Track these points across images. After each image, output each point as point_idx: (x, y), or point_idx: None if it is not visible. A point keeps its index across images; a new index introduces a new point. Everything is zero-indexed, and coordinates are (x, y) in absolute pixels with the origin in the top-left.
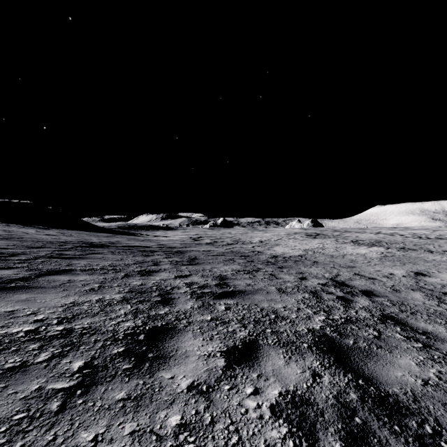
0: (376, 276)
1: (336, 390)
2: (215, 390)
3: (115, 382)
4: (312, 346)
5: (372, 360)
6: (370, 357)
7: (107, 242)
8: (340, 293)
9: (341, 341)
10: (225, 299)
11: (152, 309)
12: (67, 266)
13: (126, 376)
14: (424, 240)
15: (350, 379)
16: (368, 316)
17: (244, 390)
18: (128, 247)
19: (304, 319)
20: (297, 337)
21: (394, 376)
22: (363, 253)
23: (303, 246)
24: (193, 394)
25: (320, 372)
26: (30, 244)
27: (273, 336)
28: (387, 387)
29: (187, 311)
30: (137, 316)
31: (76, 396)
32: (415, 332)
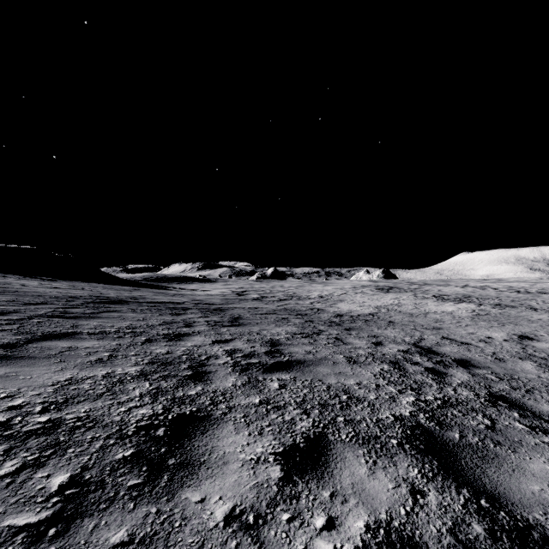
0: (470, 341)
1: (450, 519)
2: (267, 522)
3: (113, 511)
4: (404, 442)
5: (492, 464)
6: (488, 459)
7: (128, 297)
8: (428, 364)
9: (442, 435)
10: (279, 372)
11: (179, 387)
12: (71, 328)
13: (130, 499)
14: (524, 295)
15: (468, 498)
16: (471, 395)
17: (311, 522)
18: (155, 303)
19: (386, 401)
20: (381, 429)
21: (529, 492)
22: (450, 311)
23: (374, 302)
24: (233, 530)
25: (421, 487)
26: (28, 299)
27: (347, 428)
28: (524, 511)
29: (227, 391)
30: (158, 399)
31: (46, 540)
32: (539, 419)
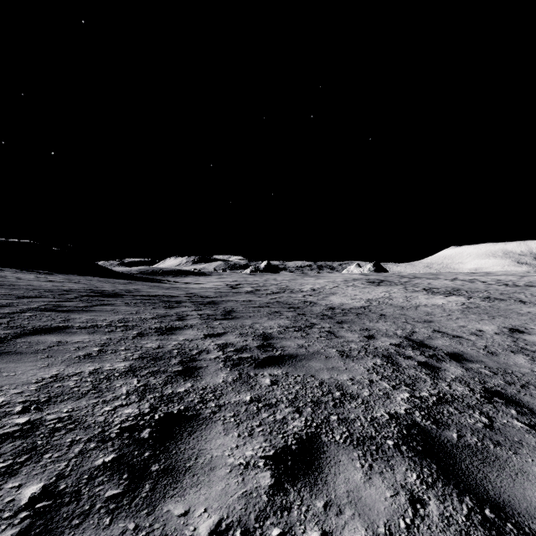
0: (461, 334)
1: (454, 533)
2: None
3: (86, 528)
4: (400, 443)
5: (493, 467)
6: (489, 462)
7: (122, 291)
8: (421, 358)
9: (440, 435)
10: (271, 367)
11: (168, 384)
12: (62, 322)
13: (107, 512)
14: (512, 288)
15: (471, 508)
16: (466, 391)
17: None
18: (149, 297)
19: (381, 398)
20: (376, 429)
21: (535, 500)
22: (440, 304)
23: (365, 295)
24: None
25: (421, 495)
26: (22, 292)
27: (341, 428)
28: (532, 522)
29: (217, 388)
30: (145, 397)
31: None
32: None
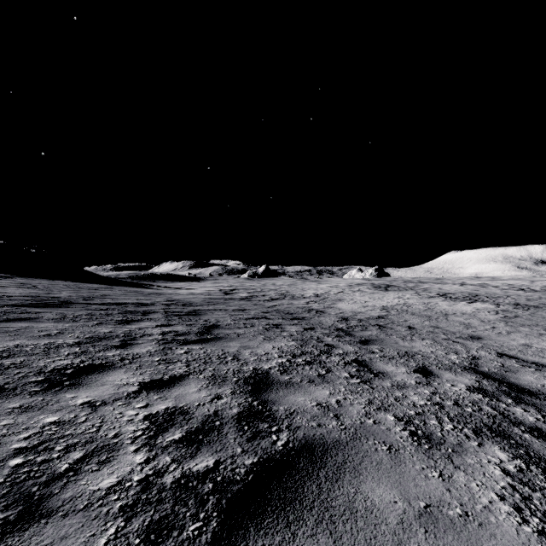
0: (542, 360)
1: None
2: None
3: None
4: None
5: None
6: None
7: (81, 297)
8: None
9: None
10: (263, 540)
11: None
12: None
13: None
14: (533, 293)
15: None
16: None
17: None
18: (110, 305)
19: None
20: None
21: None
22: (471, 313)
23: (377, 301)
24: None
25: None
26: None
27: None
28: None
29: None
30: None
31: None
32: None
